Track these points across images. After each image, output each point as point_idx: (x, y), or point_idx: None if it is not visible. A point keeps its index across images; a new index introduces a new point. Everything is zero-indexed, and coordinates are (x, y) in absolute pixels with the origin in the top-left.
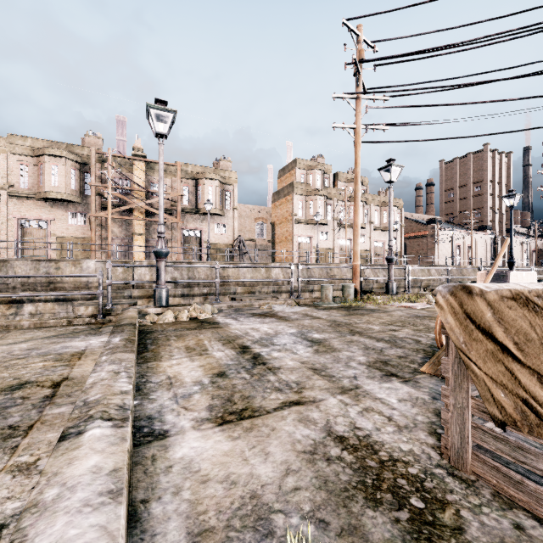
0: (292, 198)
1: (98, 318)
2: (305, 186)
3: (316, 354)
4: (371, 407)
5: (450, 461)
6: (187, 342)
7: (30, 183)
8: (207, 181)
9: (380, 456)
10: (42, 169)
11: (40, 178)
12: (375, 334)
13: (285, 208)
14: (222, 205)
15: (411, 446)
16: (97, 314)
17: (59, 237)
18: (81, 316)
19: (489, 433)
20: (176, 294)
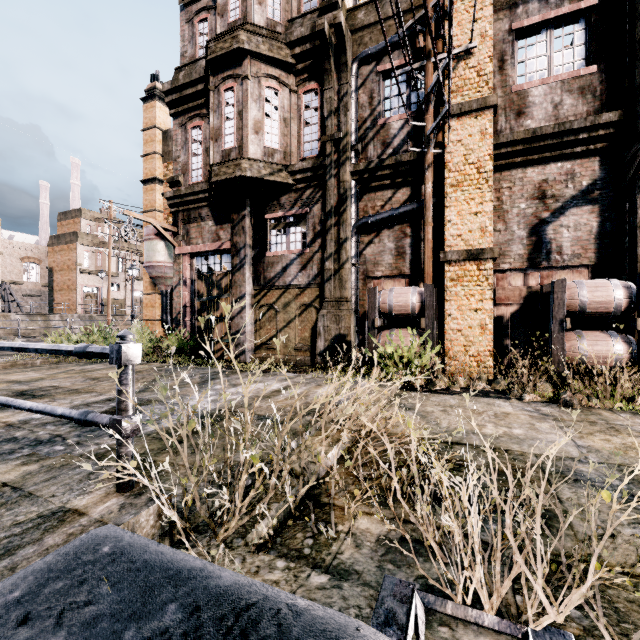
0: (76, 247)
1: None
2: (93, 237)
3: None
4: None
5: None
6: None
7: None
8: None
9: None
10: None
11: None
12: None
13: (67, 255)
14: None
15: None
16: None
17: None
18: None
19: None
20: None
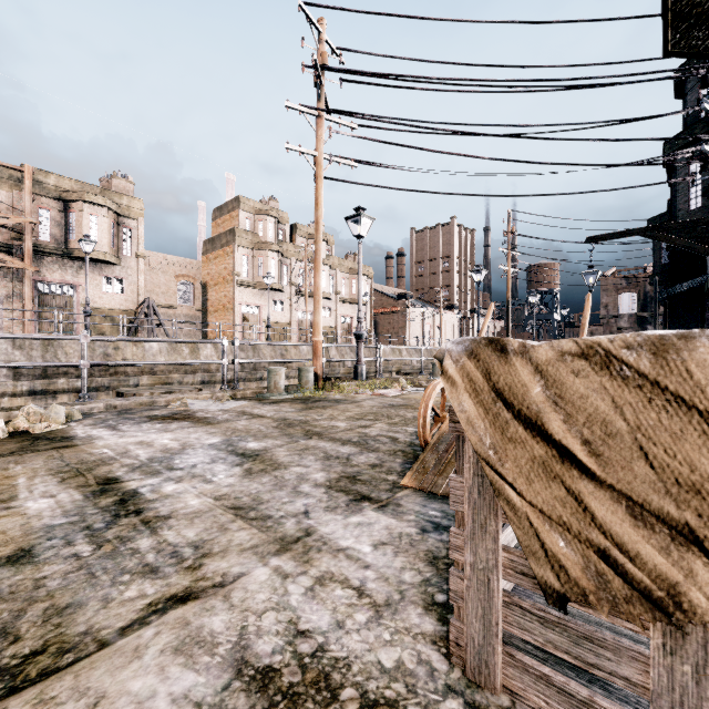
0: (233, 250)
1: None
2: (253, 236)
3: (247, 477)
4: (329, 573)
5: (467, 672)
6: None
7: None
8: (87, 207)
9: (343, 705)
10: None
11: None
12: (340, 434)
13: (223, 263)
14: (117, 249)
15: (398, 652)
16: None
17: None
18: None
19: (532, 612)
20: (16, 392)
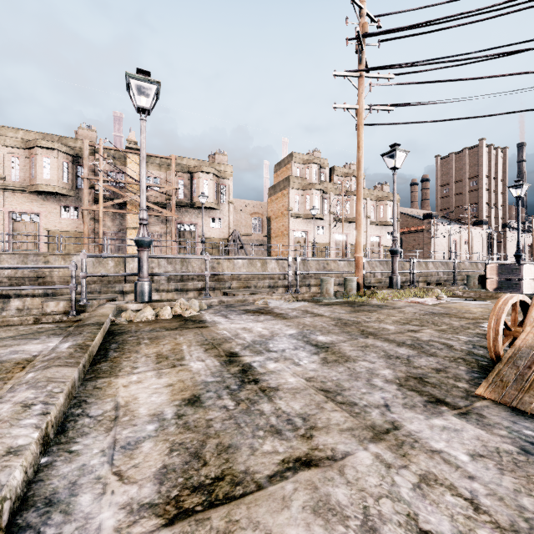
0: (288, 192)
1: (70, 315)
2: (302, 180)
3: (325, 365)
4: (431, 473)
5: None
6: (161, 347)
7: (22, 176)
8: (202, 175)
9: None
10: (34, 161)
11: (32, 171)
12: (393, 336)
13: (281, 202)
14: (218, 199)
15: None
16: (69, 310)
17: (52, 230)
18: (50, 312)
19: None
20: (169, 289)
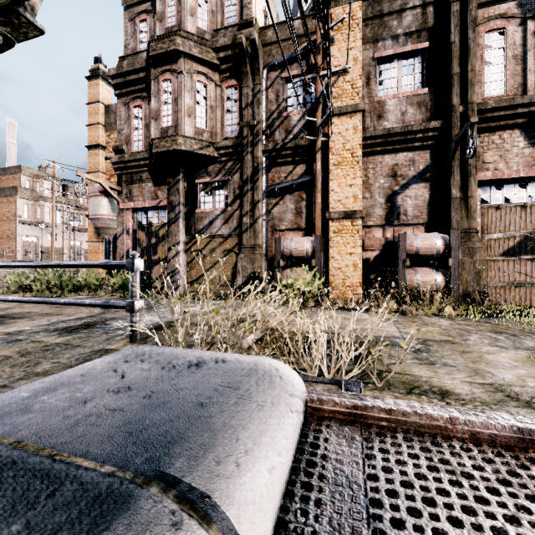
0: (15, 200)
1: None
2: (32, 192)
3: None
4: None
5: None
6: None
7: None
8: None
9: None
10: None
11: None
12: None
13: (7, 208)
14: None
15: None
16: None
17: None
18: None
19: None
20: None
